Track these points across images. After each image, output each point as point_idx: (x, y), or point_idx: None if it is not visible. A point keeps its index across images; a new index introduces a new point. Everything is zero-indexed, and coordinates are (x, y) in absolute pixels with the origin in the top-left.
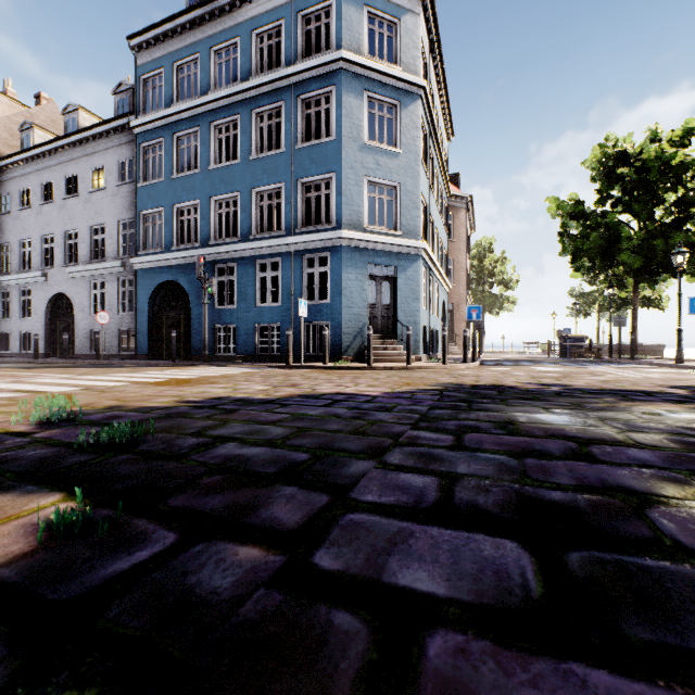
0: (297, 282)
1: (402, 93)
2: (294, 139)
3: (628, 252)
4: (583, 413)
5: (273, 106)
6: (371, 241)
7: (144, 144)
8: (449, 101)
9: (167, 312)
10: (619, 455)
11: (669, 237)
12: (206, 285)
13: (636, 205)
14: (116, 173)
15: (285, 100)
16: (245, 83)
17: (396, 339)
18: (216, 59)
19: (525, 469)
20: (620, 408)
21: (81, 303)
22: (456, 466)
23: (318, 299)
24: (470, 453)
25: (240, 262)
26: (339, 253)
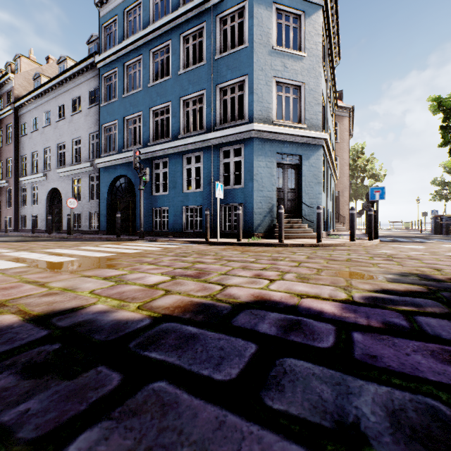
0: (215, 171)
1: (306, 5)
2: (213, 52)
3: None
4: None
5: (196, 29)
6: (279, 133)
7: (105, 75)
8: (338, 26)
9: (120, 198)
10: None
11: None
12: (141, 174)
13: None
14: (88, 99)
15: (205, 21)
16: (175, 12)
17: (301, 218)
18: (154, 0)
19: None
20: None
21: (67, 194)
22: None
23: (233, 184)
24: None
25: (171, 157)
26: (251, 144)
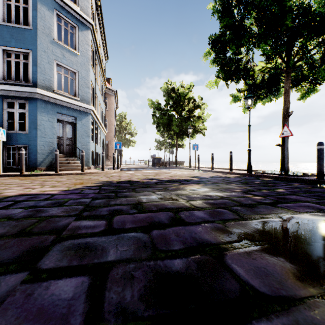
0: None
1: (79, 22)
2: None
3: (175, 126)
4: (169, 192)
5: None
6: (59, 99)
7: None
8: (106, 40)
9: None
10: (193, 217)
11: (187, 122)
12: None
13: (177, 109)
14: None
15: None
16: None
17: (76, 157)
18: None
19: (153, 242)
20: (181, 188)
21: None
22: (107, 253)
23: (18, 130)
24: (118, 235)
25: None
26: (35, 102)
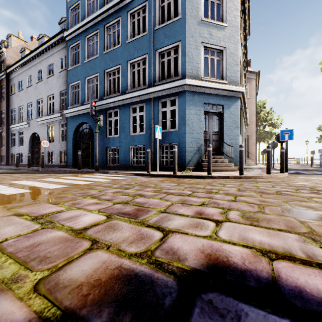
0: (155, 118)
1: None
2: (154, 24)
3: None
4: None
5: (140, 6)
6: (206, 87)
7: (71, 46)
8: (249, 9)
9: (83, 140)
10: None
11: None
12: (97, 120)
13: None
14: (59, 65)
15: (147, 0)
16: None
17: (223, 155)
18: None
19: None
20: None
21: (44, 137)
22: None
23: (169, 128)
24: None
25: (121, 108)
26: (183, 96)
